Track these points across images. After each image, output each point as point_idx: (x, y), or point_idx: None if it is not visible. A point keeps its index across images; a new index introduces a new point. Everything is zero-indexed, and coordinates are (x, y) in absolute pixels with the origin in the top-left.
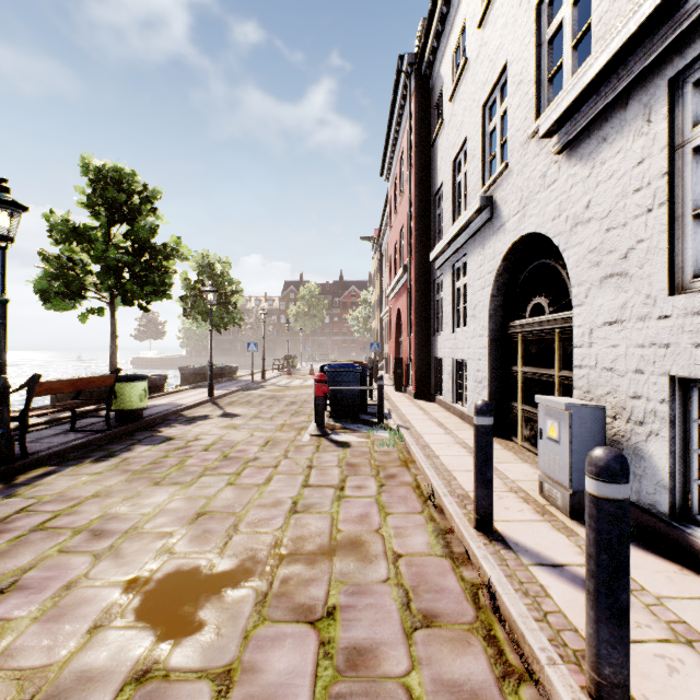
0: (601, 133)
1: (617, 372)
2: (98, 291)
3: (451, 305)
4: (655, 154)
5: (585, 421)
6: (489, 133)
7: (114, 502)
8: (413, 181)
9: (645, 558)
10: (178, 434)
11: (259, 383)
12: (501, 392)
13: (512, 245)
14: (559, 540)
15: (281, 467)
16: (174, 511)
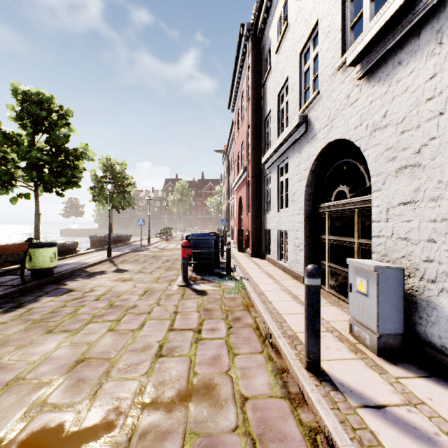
0: (396, 59)
1: (411, 241)
2: (26, 181)
3: (276, 193)
4: (447, 69)
5: (389, 279)
6: (304, 73)
7: (6, 351)
8: (251, 109)
9: (446, 394)
10: (79, 287)
11: (146, 246)
12: (313, 253)
13: (322, 149)
14: (374, 379)
15: (153, 313)
16: (57, 359)
